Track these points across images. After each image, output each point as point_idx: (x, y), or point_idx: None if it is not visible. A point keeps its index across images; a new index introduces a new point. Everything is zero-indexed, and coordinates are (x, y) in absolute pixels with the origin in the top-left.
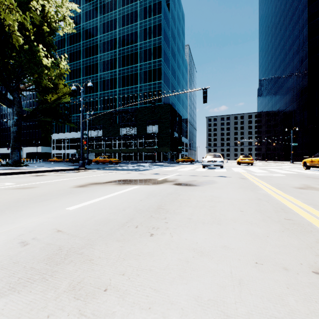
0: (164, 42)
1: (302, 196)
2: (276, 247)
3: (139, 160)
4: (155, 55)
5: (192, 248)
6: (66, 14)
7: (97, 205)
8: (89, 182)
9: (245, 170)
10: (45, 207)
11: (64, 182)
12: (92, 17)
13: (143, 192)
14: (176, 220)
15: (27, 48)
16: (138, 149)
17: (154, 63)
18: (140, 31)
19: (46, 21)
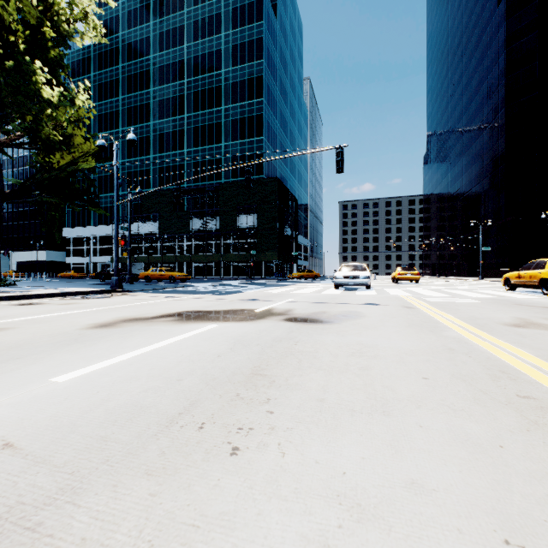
0: (268, 70)
1: (526, 341)
2: (534, 481)
3: (224, 275)
4: (252, 93)
5: (335, 493)
6: (89, 9)
7: (125, 368)
8: (122, 317)
9: (408, 292)
10: (5, 377)
11: (72, 318)
12: (140, 22)
13: (225, 336)
14: (292, 405)
15: (11, 66)
16: (223, 255)
17: (250, 106)
18: (226, 49)
19: (51, 20)
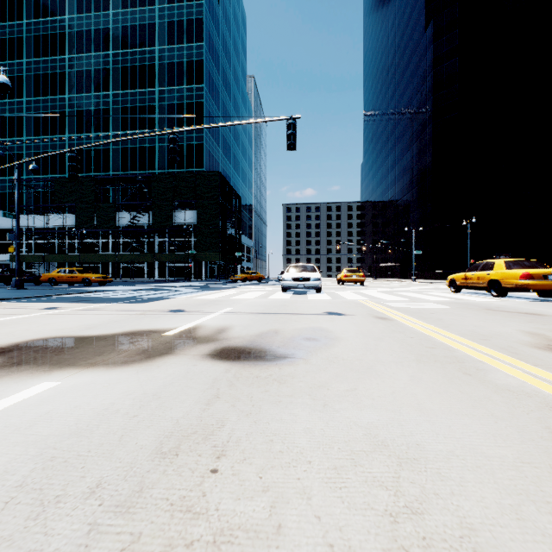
0: (209, 55)
1: None
2: None
3: (158, 277)
4: (192, 77)
5: None
6: None
7: None
8: None
9: (362, 295)
10: None
11: None
12: None
13: (24, 442)
14: None
15: None
16: (156, 255)
17: (189, 92)
18: (161, 24)
19: None
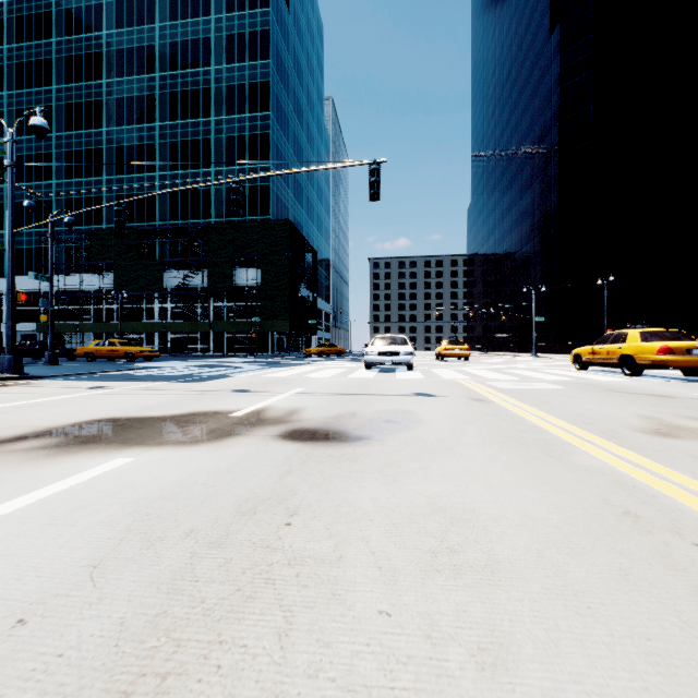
0: (277, 75)
1: None
2: None
3: (214, 350)
4: (255, 103)
5: None
6: None
7: None
8: None
9: (463, 373)
10: None
11: None
12: None
13: (118, 502)
14: None
15: None
16: (212, 323)
17: (252, 121)
18: (218, 38)
19: None
